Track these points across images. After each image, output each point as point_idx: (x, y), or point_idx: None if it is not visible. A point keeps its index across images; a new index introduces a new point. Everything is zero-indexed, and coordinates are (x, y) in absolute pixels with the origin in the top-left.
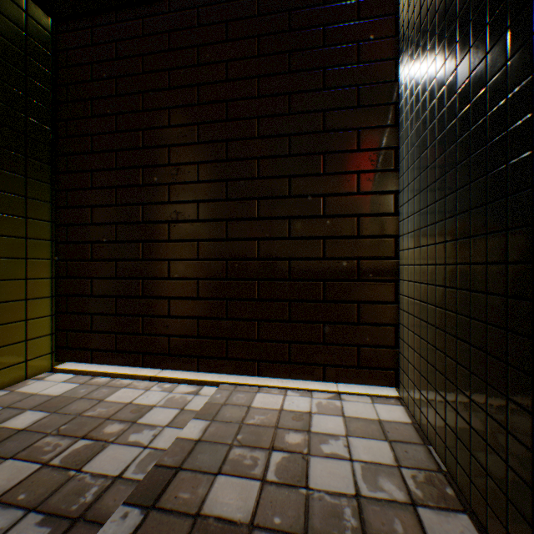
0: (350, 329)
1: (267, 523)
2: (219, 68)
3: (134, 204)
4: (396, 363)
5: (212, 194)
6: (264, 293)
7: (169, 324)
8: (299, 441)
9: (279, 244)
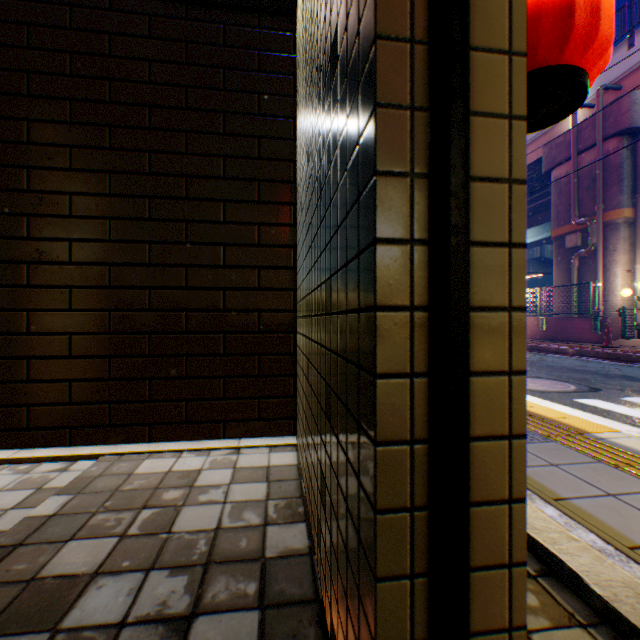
0: (252, 382)
1: (114, 568)
2: (100, 84)
3: None
4: (295, 412)
5: (91, 233)
6: (158, 348)
7: (29, 391)
8: (177, 496)
9: (176, 294)
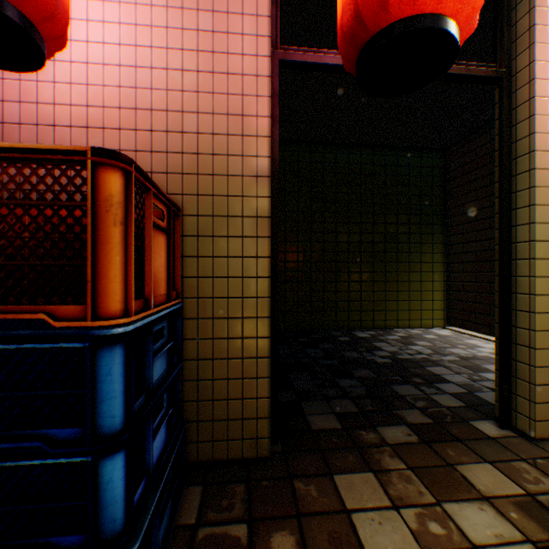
0: None
1: None
2: None
3: (483, 240)
4: None
5: None
6: None
7: None
8: None
9: None
